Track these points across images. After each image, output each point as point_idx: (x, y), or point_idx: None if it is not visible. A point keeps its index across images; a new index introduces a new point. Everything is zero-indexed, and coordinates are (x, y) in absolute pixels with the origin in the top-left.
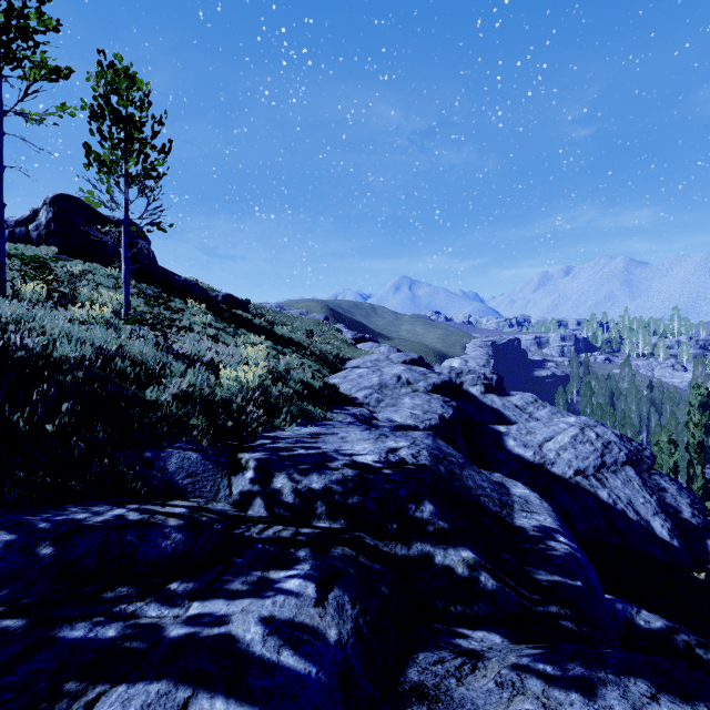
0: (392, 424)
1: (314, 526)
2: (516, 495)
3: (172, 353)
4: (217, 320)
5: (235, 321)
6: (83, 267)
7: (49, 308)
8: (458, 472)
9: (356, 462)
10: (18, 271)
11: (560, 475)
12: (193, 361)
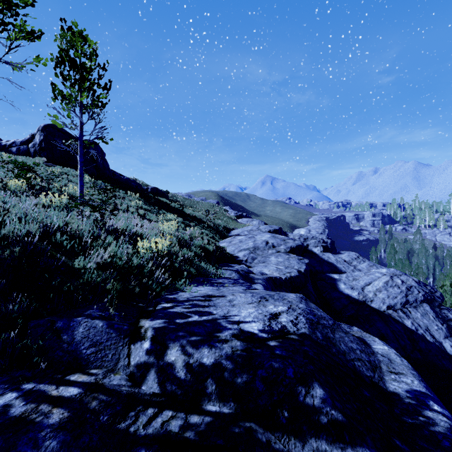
0: (263, 277)
1: (204, 410)
2: (379, 353)
3: (105, 228)
4: (147, 204)
5: (158, 204)
6: (61, 170)
7: (25, 196)
8: (331, 335)
9: (243, 331)
10: (12, 172)
11: (377, 309)
12: (121, 233)
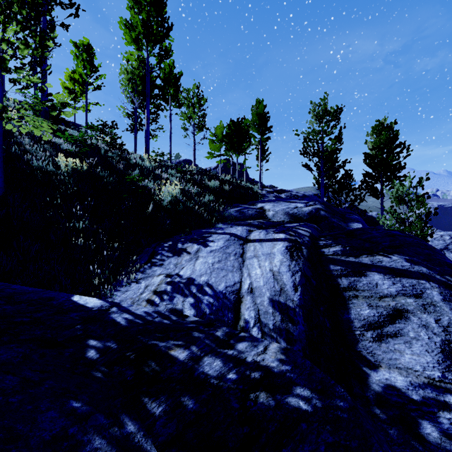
0: None
1: None
2: None
3: None
4: None
5: None
6: None
7: None
8: None
9: None
10: None
11: None
12: None
